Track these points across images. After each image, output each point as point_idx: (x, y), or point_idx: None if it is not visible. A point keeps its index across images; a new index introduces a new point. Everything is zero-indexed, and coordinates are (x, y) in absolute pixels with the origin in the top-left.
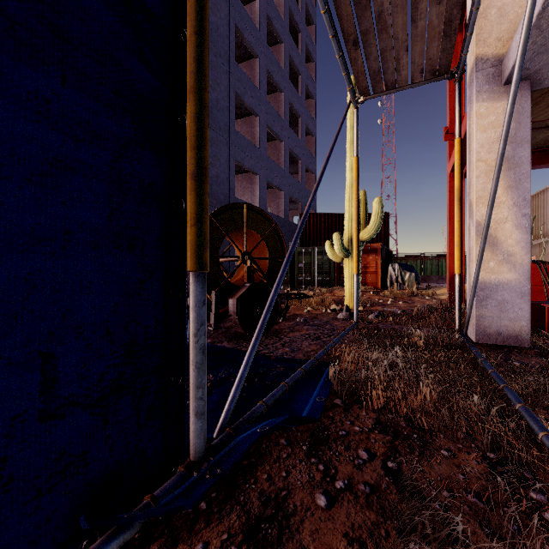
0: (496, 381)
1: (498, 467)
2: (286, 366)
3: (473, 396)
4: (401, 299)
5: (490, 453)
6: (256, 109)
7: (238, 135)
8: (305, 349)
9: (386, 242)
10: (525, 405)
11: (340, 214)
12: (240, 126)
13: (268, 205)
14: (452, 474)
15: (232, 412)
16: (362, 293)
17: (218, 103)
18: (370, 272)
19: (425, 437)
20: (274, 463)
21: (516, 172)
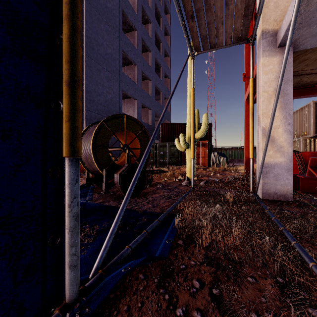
0: (277, 225)
1: (286, 289)
2: (148, 218)
3: (264, 235)
4: (218, 173)
5: (279, 278)
6: (135, 61)
7: (124, 76)
8: (161, 205)
9: (210, 140)
10: (297, 242)
11: (184, 124)
12: (126, 70)
13: (142, 118)
14: (256, 297)
15: (108, 254)
16: (196, 169)
17: (112, 56)
18: (201, 157)
19: (236, 267)
20: (133, 295)
21: (285, 99)
